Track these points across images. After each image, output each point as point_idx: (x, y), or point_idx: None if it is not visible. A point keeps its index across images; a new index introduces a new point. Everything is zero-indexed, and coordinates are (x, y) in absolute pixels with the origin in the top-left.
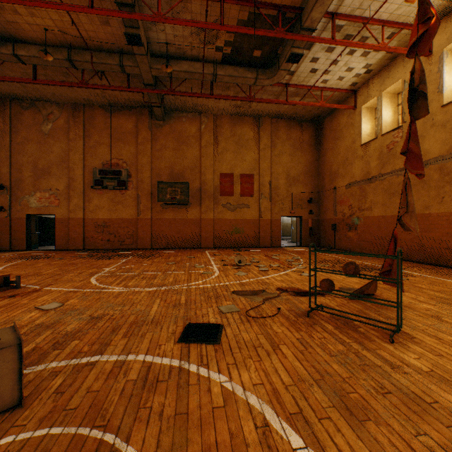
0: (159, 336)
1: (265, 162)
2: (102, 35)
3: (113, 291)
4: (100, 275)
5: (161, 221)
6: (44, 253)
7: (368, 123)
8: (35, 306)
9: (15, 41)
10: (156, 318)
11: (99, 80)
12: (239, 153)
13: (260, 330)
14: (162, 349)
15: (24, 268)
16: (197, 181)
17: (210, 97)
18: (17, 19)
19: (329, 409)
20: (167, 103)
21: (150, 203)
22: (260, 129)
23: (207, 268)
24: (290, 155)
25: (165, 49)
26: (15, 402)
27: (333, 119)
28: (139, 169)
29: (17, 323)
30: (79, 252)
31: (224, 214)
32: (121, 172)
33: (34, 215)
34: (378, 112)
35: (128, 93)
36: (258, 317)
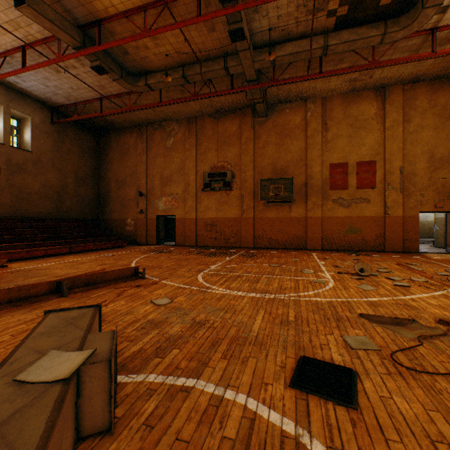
0: (263, 367)
1: (394, 142)
2: (209, 44)
3: (216, 292)
4: (206, 273)
5: (263, 220)
6: (167, 248)
7: None
8: (151, 299)
9: (147, 73)
10: (259, 338)
11: (208, 90)
12: (355, 137)
13: (431, 400)
14: (268, 393)
15: (151, 260)
16: (302, 175)
17: (318, 76)
18: (147, 54)
19: None
20: (269, 97)
21: (253, 202)
22: (385, 102)
23: (318, 275)
24: (435, 128)
25: (268, 36)
26: (106, 425)
27: None
28: (242, 169)
29: (134, 316)
30: (192, 248)
31: (335, 211)
32: (226, 174)
33: (161, 216)
34: None
35: (232, 96)
36: (417, 370)
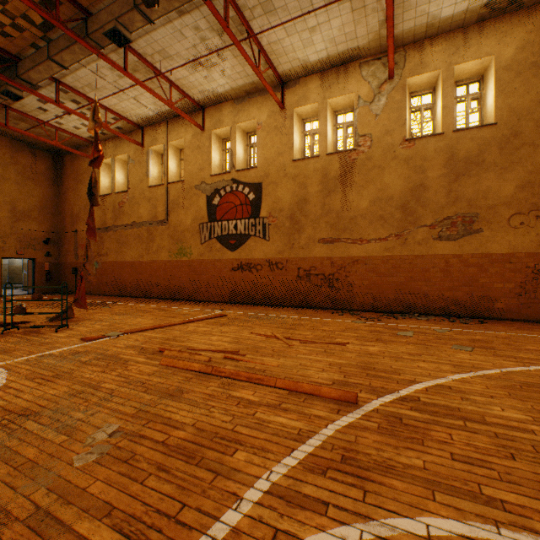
0: None
1: None
2: None
3: None
4: None
5: None
6: None
7: (107, 177)
8: None
9: None
10: None
11: None
12: None
13: None
14: None
15: None
16: None
17: None
18: None
19: None
20: None
21: None
22: None
23: None
24: (18, 183)
25: None
26: None
27: (76, 159)
28: None
29: None
30: None
31: None
32: None
33: None
34: (113, 172)
35: None
36: None
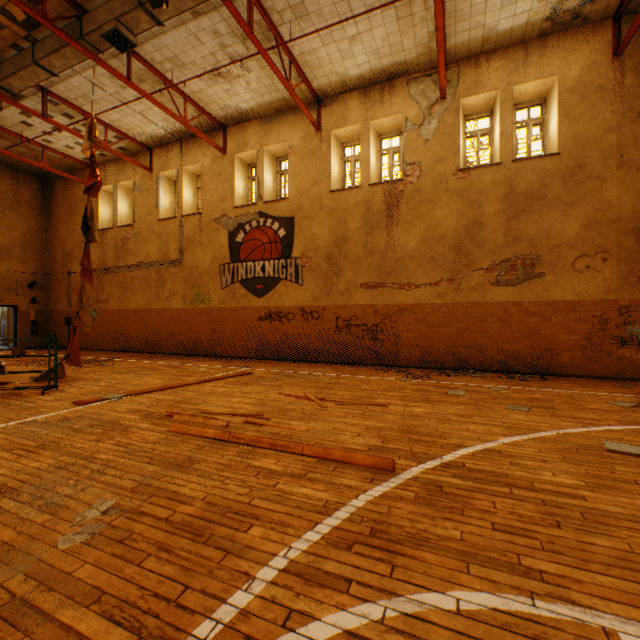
0: None
1: None
2: None
3: None
4: None
5: None
6: None
7: (108, 208)
8: None
9: None
10: None
11: None
12: None
13: None
14: None
15: None
16: None
17: None
18: None
19: None
20: None
21: None
22: None
23: None
24: None
25: None
26: None
27: (69, 185)
28: None
29: None
30: None
31: None
32: None
33: None
34: (115, 202)
35: None
36: None
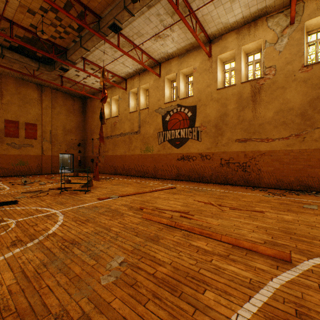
0: None
1: (47, 117)
2: None
3: None
4: None
5: None
6: None
7: (108, 109)
8: None
9: None
10: None
11: None
12: (25, 107)
13: (38, 199)
14: None
15: None
16: None
17: None
18: None
19: (57, 204)
20: None
21: None
22: (43, 94)
23: None
24: (66, 115)
25: None
26: None
27: (92, 101)
28: None
29: None
30: None
31: (10, 151)
32: None
33: None
34: (111, 106)
35: None
36: (37, 196)
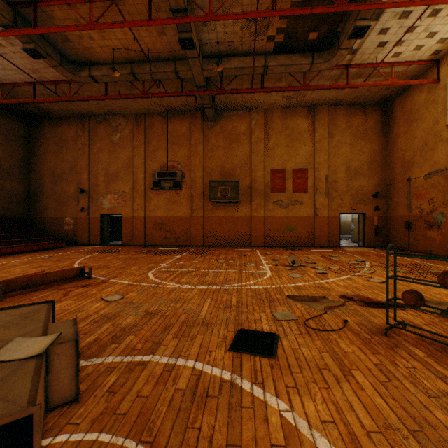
0: (209, 340)
1: (321, 154)
2: (159, 46)
3: (167, 287)
4: (157, 270)
5: (212, 219)
6: (113, 248)
7: None
8: (101, 296)
9: (91, 64)
10: (206, 320)
11: (157, 89)
12: (292, 147)
13: (324, 346)
14: (212, 357)
15: (97, 261)
16: (247, 178)
17: (260, 91)
18: (92, 44)
19: None
20: (217, 103)
21: (202, 202)
22: (315, 119)
23: (259, 268)
24: (351, 144)
25: (216, 48)
26: (73, 396)
27: (407, 98)
28: (192, 169)
29: (85, 312)
30: (141, 247)
31: (276, 211)
32: (176, 173)
33: (106, 214)
34: None
35: (182, 98)
36: (319, 329)
